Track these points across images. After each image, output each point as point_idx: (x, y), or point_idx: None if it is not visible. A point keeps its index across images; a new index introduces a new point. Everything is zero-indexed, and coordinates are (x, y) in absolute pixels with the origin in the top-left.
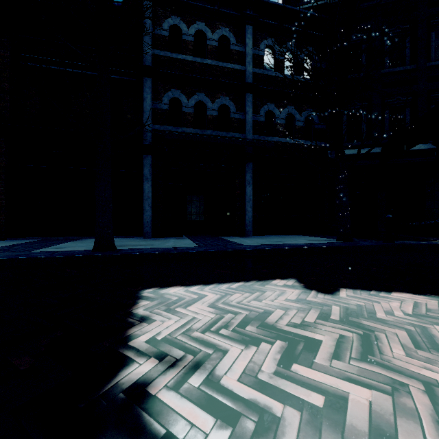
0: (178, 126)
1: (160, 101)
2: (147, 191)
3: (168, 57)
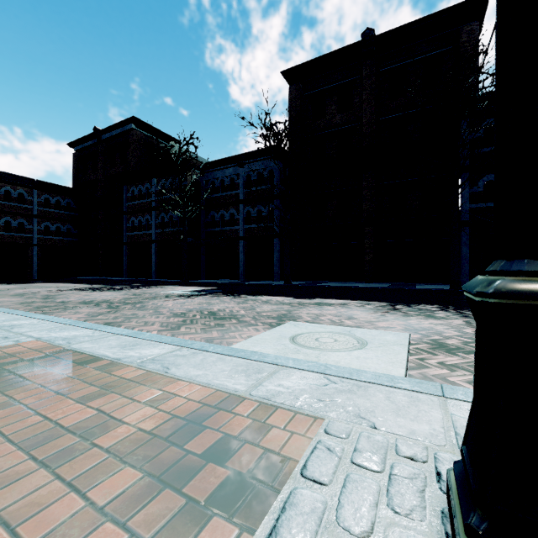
0: (492, 201)
1: (475, 186)
2: (465, 252)
3: (482, 152)
